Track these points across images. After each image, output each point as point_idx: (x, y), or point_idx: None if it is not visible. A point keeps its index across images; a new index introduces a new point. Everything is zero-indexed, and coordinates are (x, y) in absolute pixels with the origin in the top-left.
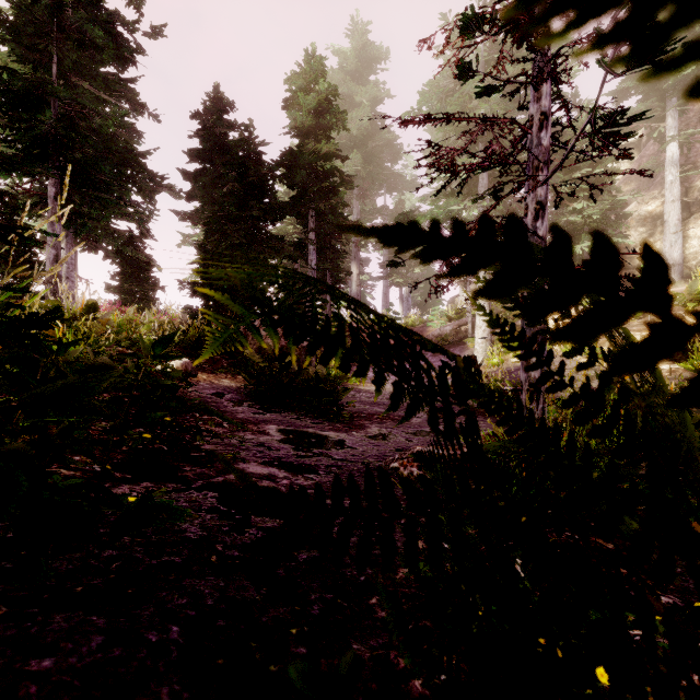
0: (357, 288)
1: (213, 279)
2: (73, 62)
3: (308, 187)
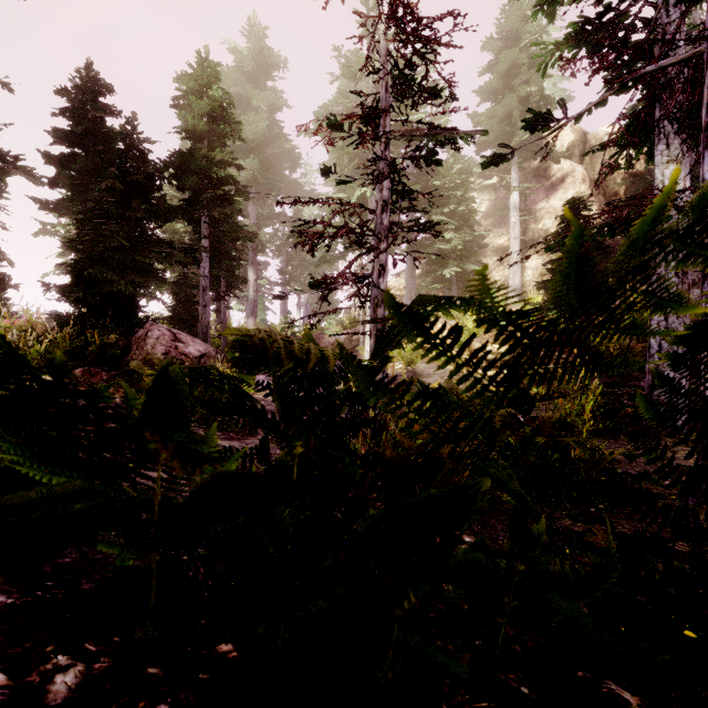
0: (254, 293)
1: (89, 283)
2: None
3: (201, 193)
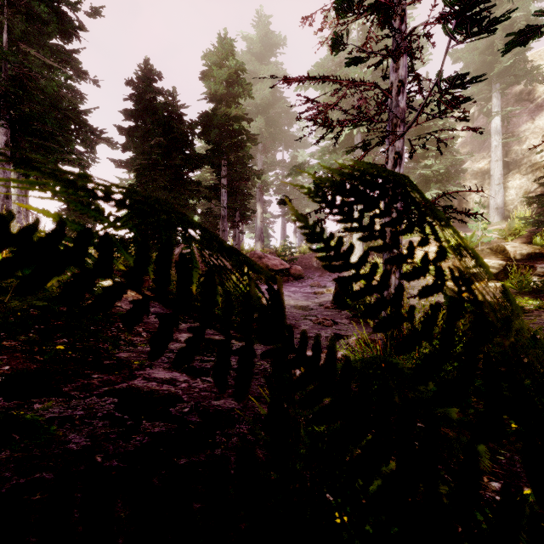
0: (261, 223)
1: None
2: (22, 32)
3: (221, 142)
